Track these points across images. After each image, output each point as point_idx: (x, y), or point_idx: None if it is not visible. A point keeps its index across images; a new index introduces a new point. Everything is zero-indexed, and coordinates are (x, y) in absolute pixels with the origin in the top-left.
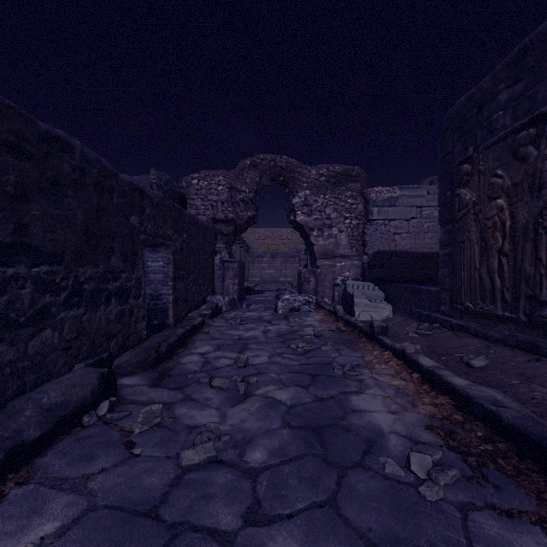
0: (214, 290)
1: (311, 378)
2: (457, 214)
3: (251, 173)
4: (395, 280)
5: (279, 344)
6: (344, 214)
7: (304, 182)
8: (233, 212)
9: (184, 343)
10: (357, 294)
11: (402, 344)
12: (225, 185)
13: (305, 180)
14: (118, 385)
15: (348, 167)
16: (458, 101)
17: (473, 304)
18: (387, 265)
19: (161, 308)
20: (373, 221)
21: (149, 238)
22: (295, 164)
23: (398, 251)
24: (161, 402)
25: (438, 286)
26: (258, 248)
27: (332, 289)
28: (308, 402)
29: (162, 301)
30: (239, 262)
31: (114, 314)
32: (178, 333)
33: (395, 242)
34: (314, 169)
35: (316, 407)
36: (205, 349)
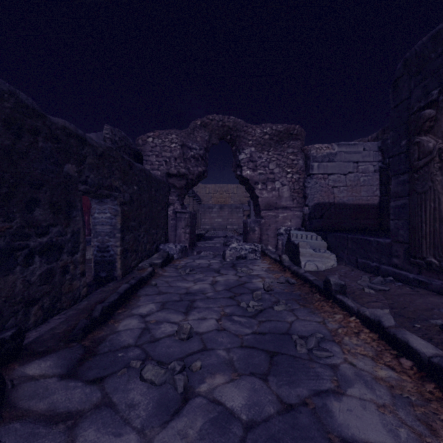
0: (167, 238)
1: (269, 358)
2: (416, 164)
3: (201, 133)
4: (333, 230)
5: (228, 300)
6: (286, 169)
7: (250, 140)
8: (185, 167)
9: (126, 300)
10: (302, 244)
11: (375, 312)
12: (177, 142)
13: (250, 138)
14: (18, 377)
15: (290, 126)
16: (418, 42)
17: (437, 260)
18: (326, 216)
19: (108, 260)
20: (314, 175)
21: (91, 188)
22: (241, 124)
23: (336, 203)
24: (65, 413)
25: (386, 238)
26: (209, 200)
27: (275, 237)
28: (273, 417)
29: (110, 253)
30: (190, 213)
31: (38, 274)
32: (119, 290)
33: (333, 194)
34: (259, 128)
35: (285, 429)
36: (148, 309)
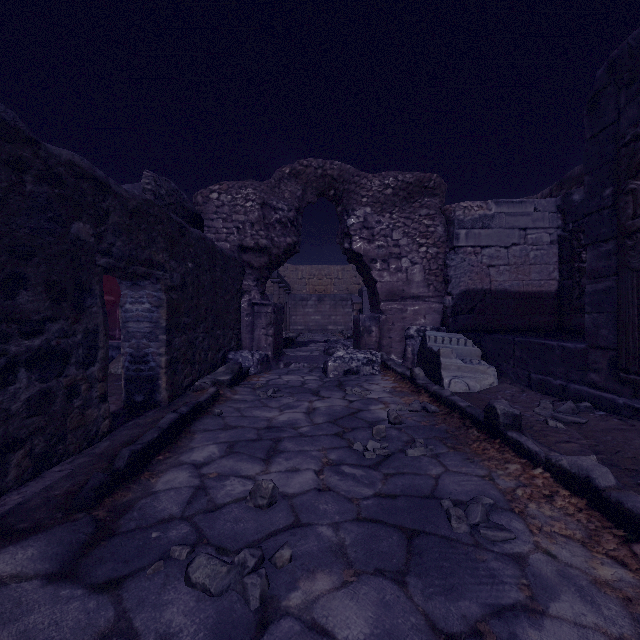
0: (240, 343)
1: (405, 541)
2: (631, 224)
3: (291, 186)
4: (489, 330)
5: (334, 439)
6: (417, 240)
7: (363, 196)
8: (267, 237)
9: (173, 438)
10: (445, 351)
11: (578, 462)
12: (255, 200)
13: (365, 194)
14: None
15: (423, 175)
16: (634, 32)
17: None
18: (479, 309)
19: (146, 375)
20: (460, 249)
21: (117, 263)
22: (351, 172)
23: (494, 290)
24: None
25: (576, 341)
26: (302, 289)
27: (401, 342)
28: None
29: (149, 364)
30: (275, 306)
31: (25, 399)
32: (161, 424)
33: (489, 277)
34: (378, 178)
35: None
36: (206, 454)
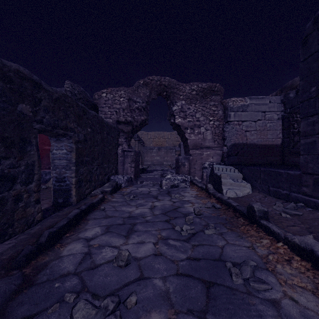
0: (117, 171)
1: (205, 290)
2: None
3: (144, 90)
4: (246, 164)
5: (164, 223)
6: (209, 118)
7: (181, 95)
8: (131, 116)
9: (76, 223)
10: (224, 175)
11: (305, 240)
12: (125, 97)
13: (181, 94)
14: None
15: (212, 84)
16: None
17: None
18: (241, 153)
19: (64, 188)
20: (231, 122)
21: (46, 127)
22: (174, 82)
23: (248, 143)
24: None
25: (294, 170)
26: (150, 144)
27: (200, 170)
28: None
29: (66, 182)
30: (135, 152)
31: None
32: (69, 215)
33: (246, 137)
34: (188, 86)
35: None
36: (93, 233)
